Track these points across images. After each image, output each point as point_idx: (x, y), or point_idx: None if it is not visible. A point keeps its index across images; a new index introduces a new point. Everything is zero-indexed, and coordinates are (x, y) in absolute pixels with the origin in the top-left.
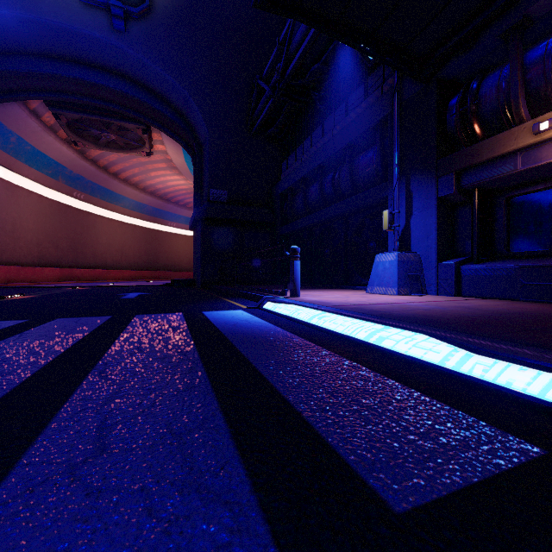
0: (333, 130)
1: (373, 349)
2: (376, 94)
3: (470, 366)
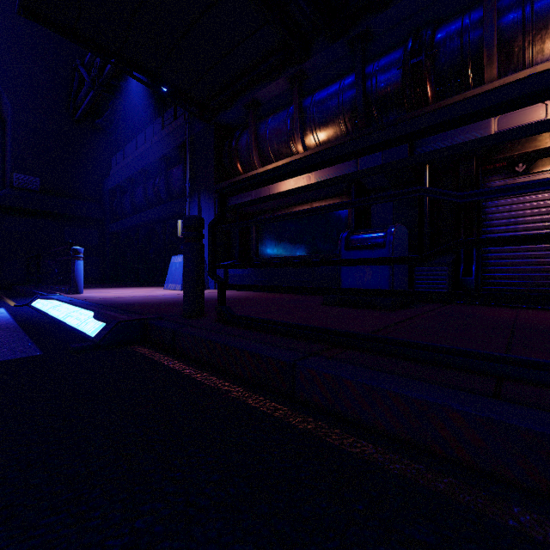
0: (152, 139)
1: (62, 326)
2: (181, 119)
3: (87, 326)
